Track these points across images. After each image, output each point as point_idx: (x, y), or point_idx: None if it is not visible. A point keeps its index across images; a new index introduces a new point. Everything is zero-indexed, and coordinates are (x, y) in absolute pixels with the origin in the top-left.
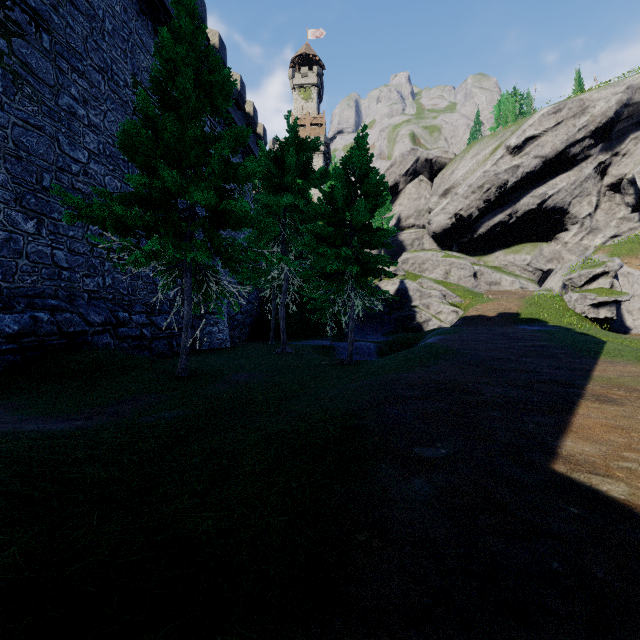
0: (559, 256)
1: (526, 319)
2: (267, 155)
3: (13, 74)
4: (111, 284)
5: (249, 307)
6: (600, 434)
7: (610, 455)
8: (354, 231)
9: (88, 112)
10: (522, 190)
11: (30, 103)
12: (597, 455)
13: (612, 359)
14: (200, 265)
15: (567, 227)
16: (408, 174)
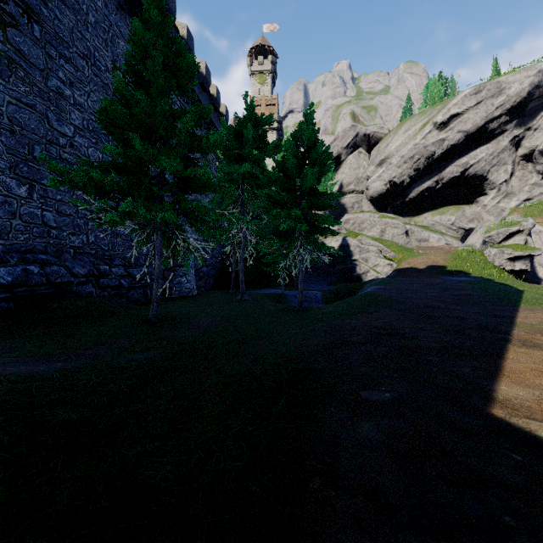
0: (479, 217)
1: (452, 271)
2: (228, 130)
3: (8, 59)
4: (94, 241)
5: (213, 261)
6: (531, 378)
7: None
8: (303, 195)
9: (74, 93)
10: (447, 160)
11: (23, 84)
12: (531, 399)
13: (531, 307)
14: (169, 224)
15: (486, 192)
16: (349, 147)
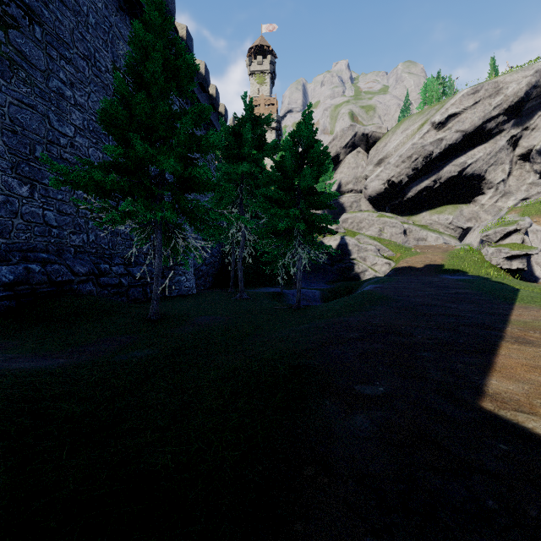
0: (477, 216)
1: (449, 270)
2: (227, 130)
3: (9, 60)
4: (94, 240)
5: (212, 259)
6: (522, 373)
7: (532, 393)
8: (301, 194)
9: (74, 93)
10: (445, 160)
11: (24, 85)
12: (521, 393)
13: (526, 305)
14: (169, 223)
15: (484, 191)
16: (347, 146)
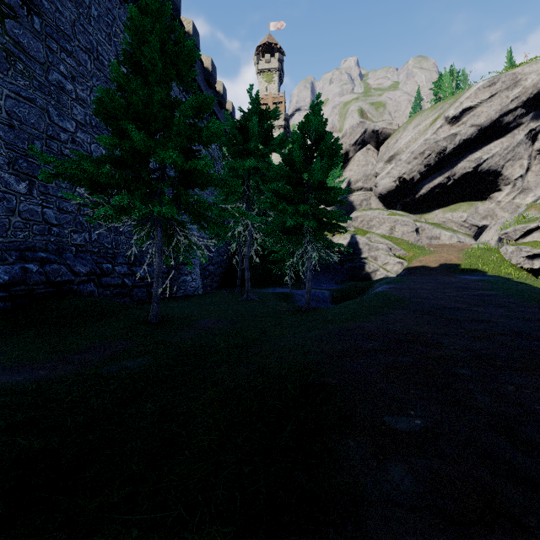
0: (493, 213)
1: (466, 269)
2: (233, 124)
3: (6, 52)
4: (97, 239)
5: (219, 259)
6: None
7: None
8: (311, 190)
9: (76, 87)
10: (459, 155)
11: (22, 78)
12: None
13: None
14: (171, 221)
15: (500, 187)
16: (357, 144)
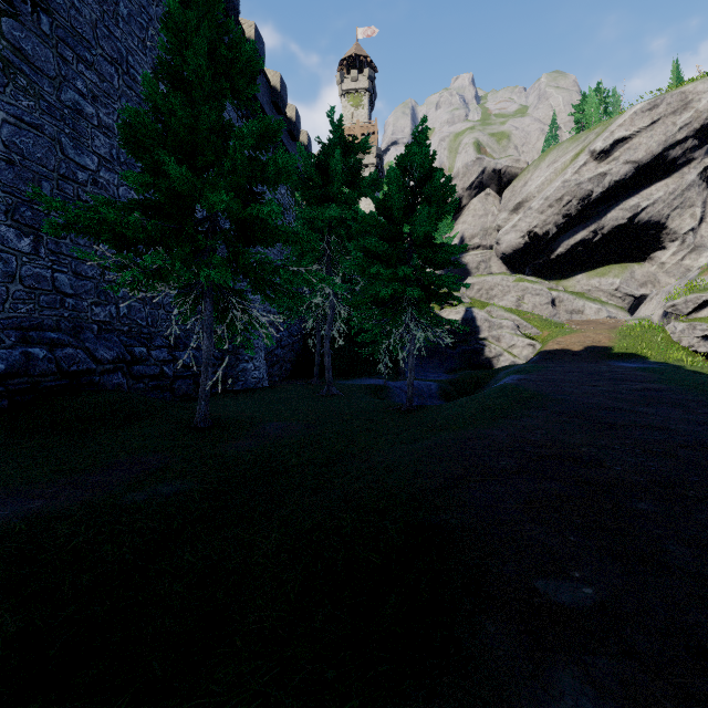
0: (654, 279)
1: (621, 354)
2: (309, 160)
3: (3, 61)
4: (126, 314)
5: (291, 340)
6: None
7: None
8: (414, 247)
9: (98, 110)
10: (609, 202)
11: (25, 97)
12: None
13: None
14: (224, 289)
15: (664, 245)
16: (473, 187)
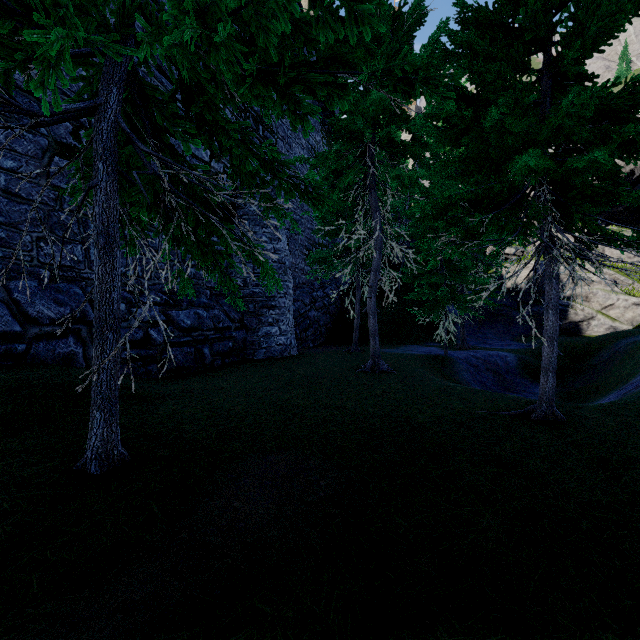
0: None
1: None
2: None
3: None
4: None
5: (326, 301)
6: None
7: None
8: None
9: None
10: None
11: None
12: None
13: None
14: None
15: None
16: None
